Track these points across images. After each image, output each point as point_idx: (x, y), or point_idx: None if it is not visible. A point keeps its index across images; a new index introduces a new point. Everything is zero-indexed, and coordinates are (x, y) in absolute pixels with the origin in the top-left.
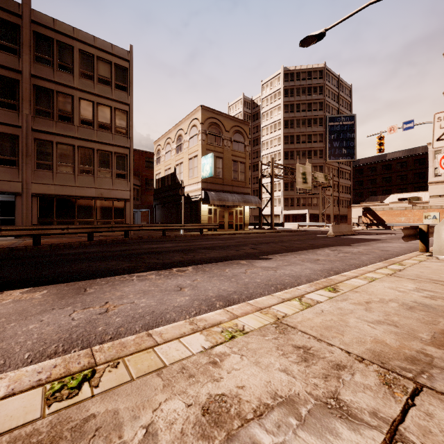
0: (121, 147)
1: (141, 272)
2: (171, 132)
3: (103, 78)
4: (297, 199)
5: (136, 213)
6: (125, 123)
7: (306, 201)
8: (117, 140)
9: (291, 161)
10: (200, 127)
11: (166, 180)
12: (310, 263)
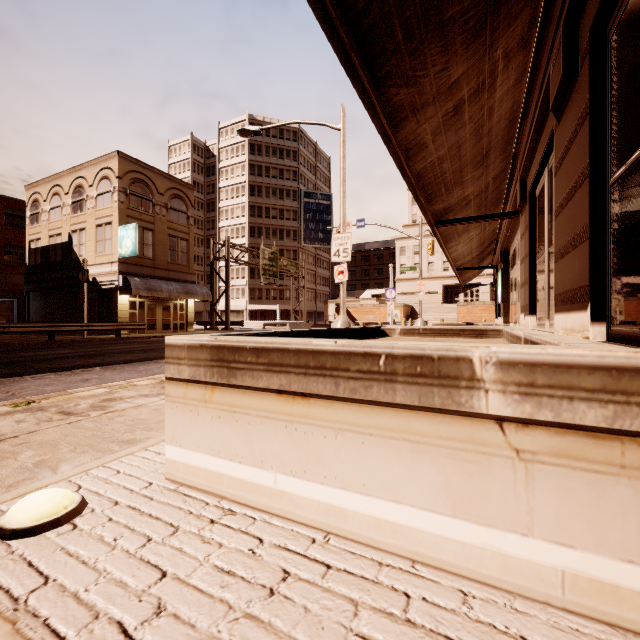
0: None
1: (34, 375)
2: (61, 178)
3: None
4: (267, 290)
5: None
6: None
7: (278, 293)
8: None
9: (259, 241)
10: (116, 182)
11: (53, 253)
12: None
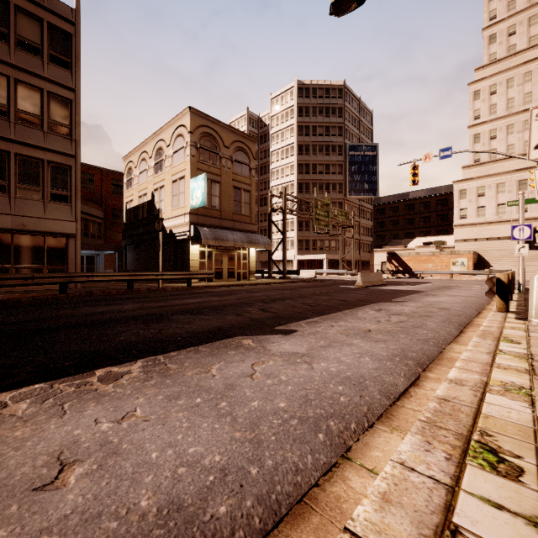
0: (61, 154)
1: (1, 392)
2: (147, 144)
3: (26, 42)
4: (314, 241)
5: (97, 256)
6: (67, 118)
7: (324, 244)
8: (53, 142)
9: (306, 196)
10: (188, 137)
11: (141, 211)
12: (362, 341)
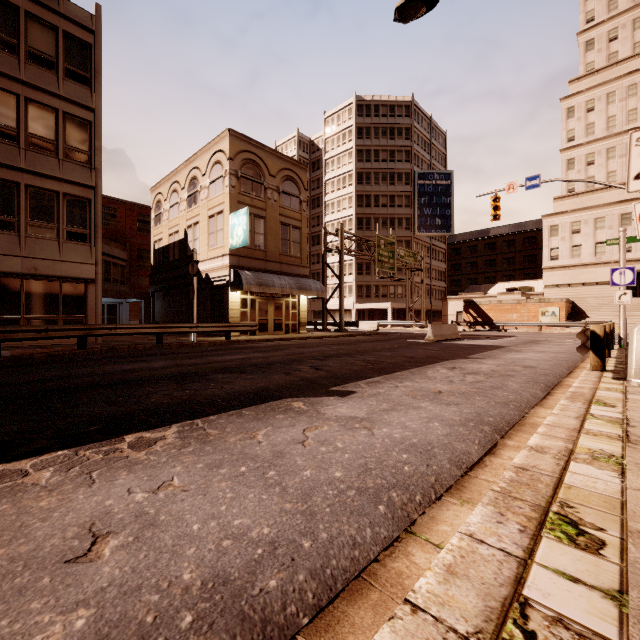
0: (78, 185)
1: (20, 459)
2: (179, 173)
3: (38, 54)
4: (376, 287)
5: (120, 305)
6: (86, 143)
7: (388, 290)
8: (69, 171)
9: (367, 233)
10: (227, 164)
11: (172, 252)
12: (431, 404)
